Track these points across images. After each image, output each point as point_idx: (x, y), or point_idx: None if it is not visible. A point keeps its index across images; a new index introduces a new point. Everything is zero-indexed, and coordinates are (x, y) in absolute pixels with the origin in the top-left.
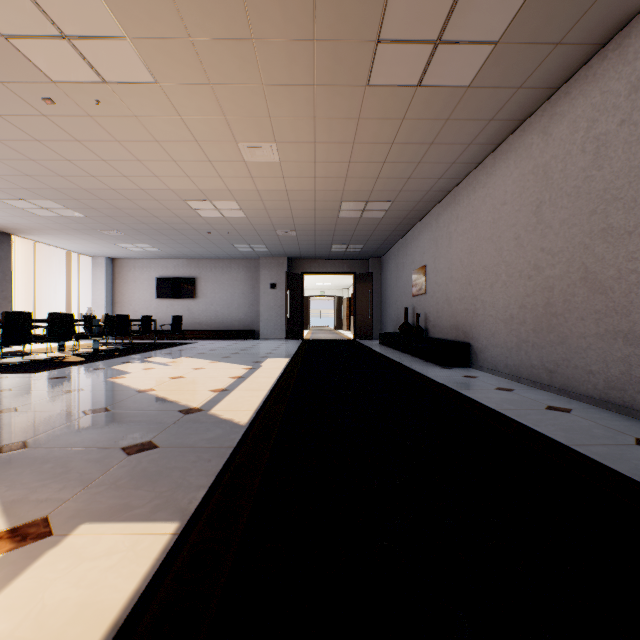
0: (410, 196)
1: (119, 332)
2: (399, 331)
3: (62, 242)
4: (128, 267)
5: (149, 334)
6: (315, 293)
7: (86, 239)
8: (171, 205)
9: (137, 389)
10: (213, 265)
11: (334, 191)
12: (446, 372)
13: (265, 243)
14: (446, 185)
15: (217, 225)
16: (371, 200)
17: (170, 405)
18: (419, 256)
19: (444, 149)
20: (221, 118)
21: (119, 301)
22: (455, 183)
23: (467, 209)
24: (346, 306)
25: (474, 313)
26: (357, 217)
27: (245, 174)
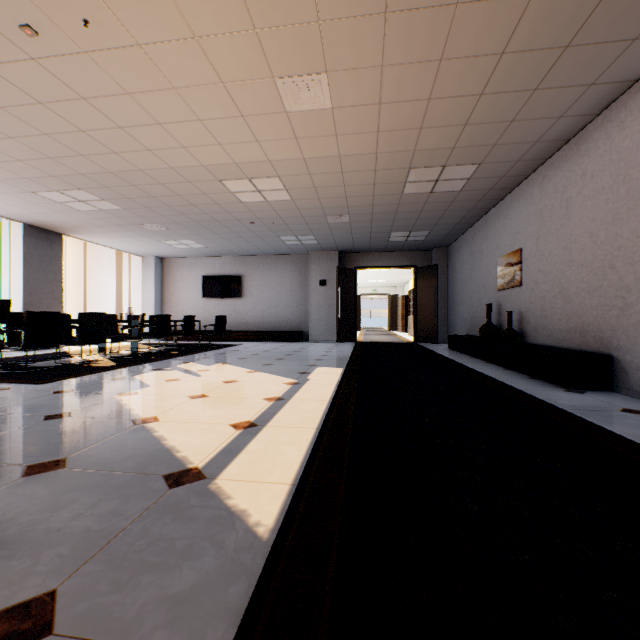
0: (506, 153)
1: (159, 333)
2: (480, 334)
3: (110, 241)
4: (176, 266)
5: (195, 335)
6: (367, 291)
7: (131, 236)
8: (207, 188)
9: (136, 417)
10: (259, 262)
11: (401, 153)
12: (583, 400)
13: (314, 234)
14: (566, 129)
15: (260, 212)
16: (449, 164)
17: (159, 458)
18: (509, 238)
19: (585, 56)
20: (250, 33)
21: (168, 301)
22: (581, 124)
23: (606, 157)
24: (401, 305)
25: (622, 310)
26: (427, 192)
27: (287, 134)
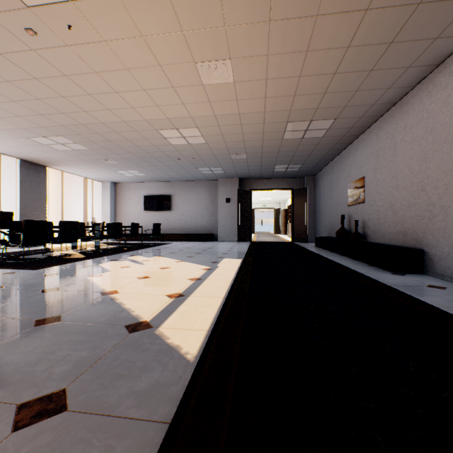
0: (353, 112)
1: (114, 235)
2: (336, 236)
3: (79, 171)
4: (125, 188)
5: (139, 236)
6: (259, 206)
7: (94, 168)
8: (148, 135)
9: (103, 290)
10: (183, 185)
11: (281, 111)
12: (403, 279)
13: (221, 166)
14: (393, 96)
15: (184, 152)
16: (314, 119)
17: (121, 315)
18: (356, 170)
19: (403, 49)
20: (179, 34)
21: (119, 213)
22: (403, 93)
23: (419, 116)
24: (283, 216)
25: (430, 219)
26: (299, 138)
27: (204, 99)
